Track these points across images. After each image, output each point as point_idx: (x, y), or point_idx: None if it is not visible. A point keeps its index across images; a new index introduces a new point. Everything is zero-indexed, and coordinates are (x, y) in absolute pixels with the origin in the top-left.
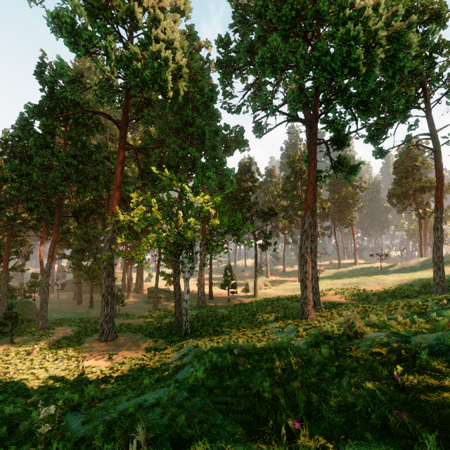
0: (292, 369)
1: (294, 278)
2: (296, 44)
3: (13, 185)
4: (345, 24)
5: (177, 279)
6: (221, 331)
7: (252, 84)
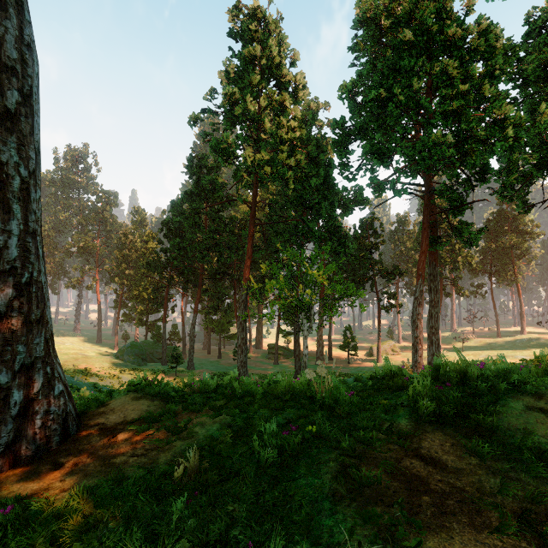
0: None
1: None
2: (403, 131)
3: (172, 256)
4: (446, 116)
5: (297, 336)
6: None
7: None
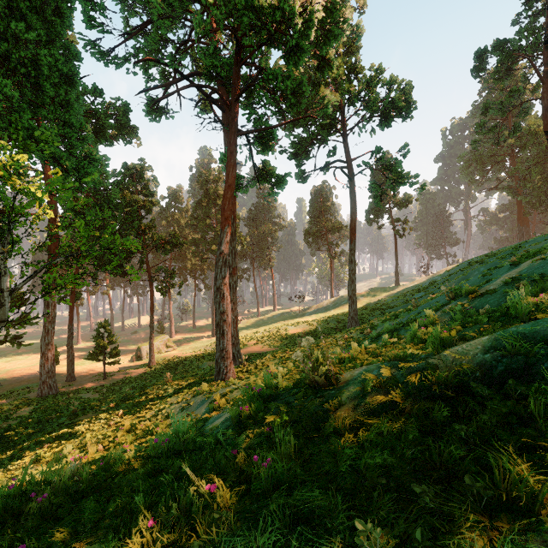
0: (191, 546)
1: (207, 333)
2: None
3: None
4: None
5: None
6: (69, 435)
7: (140, 25)
